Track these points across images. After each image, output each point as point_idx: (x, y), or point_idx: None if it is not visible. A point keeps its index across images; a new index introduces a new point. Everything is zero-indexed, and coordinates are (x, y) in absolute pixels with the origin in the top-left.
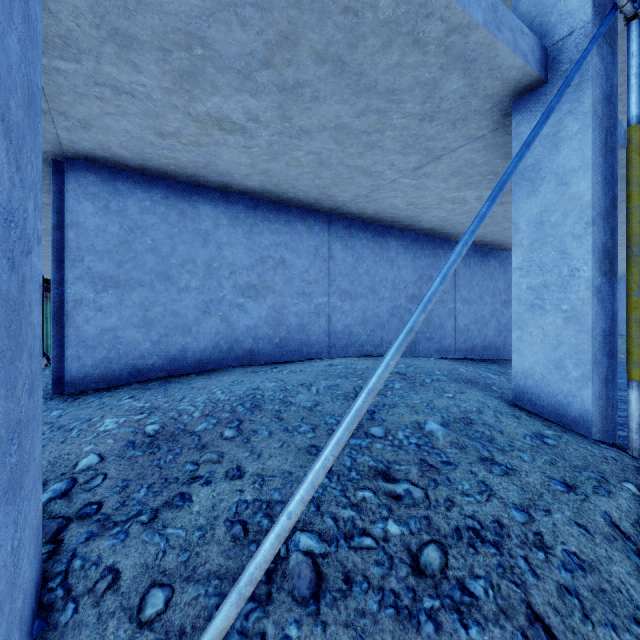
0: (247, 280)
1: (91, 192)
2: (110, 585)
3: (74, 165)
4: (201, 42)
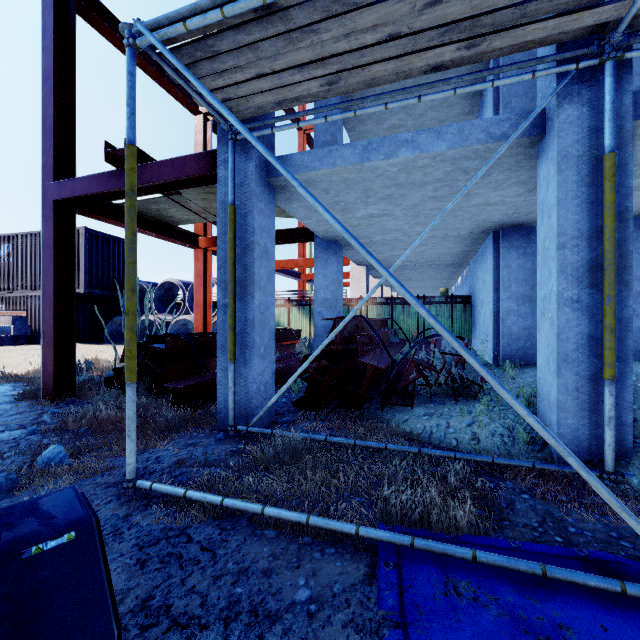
0: (638, 289)
1: (515, 245)
2: (633, 420)
3: (506, 232)
4: (637, 165)
